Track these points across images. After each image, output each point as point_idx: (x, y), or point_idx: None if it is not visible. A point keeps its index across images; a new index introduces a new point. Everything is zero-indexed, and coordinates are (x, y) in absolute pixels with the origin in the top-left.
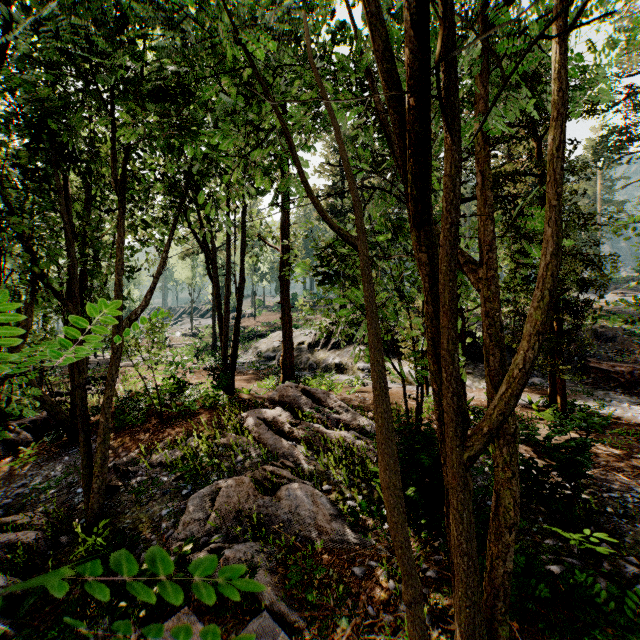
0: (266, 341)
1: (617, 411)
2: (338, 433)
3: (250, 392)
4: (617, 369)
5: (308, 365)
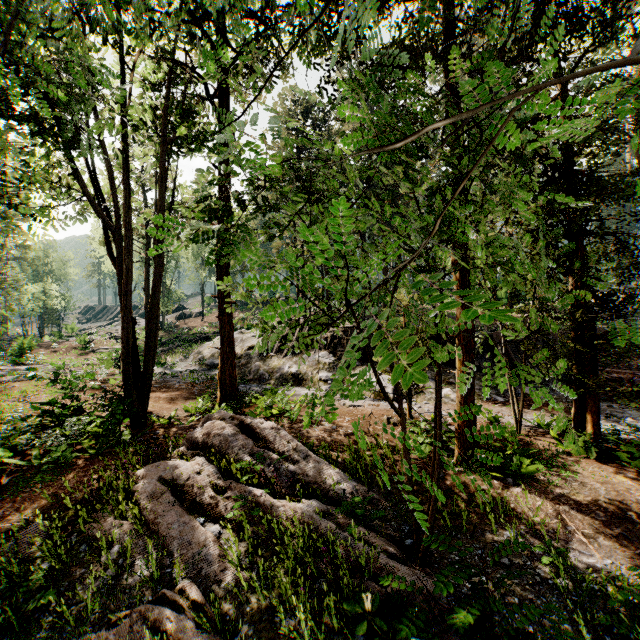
0: (211, 345)
1: None
2: (291, 506)
3: (172, 420)
4: (614, 376)
5: (258, 375)
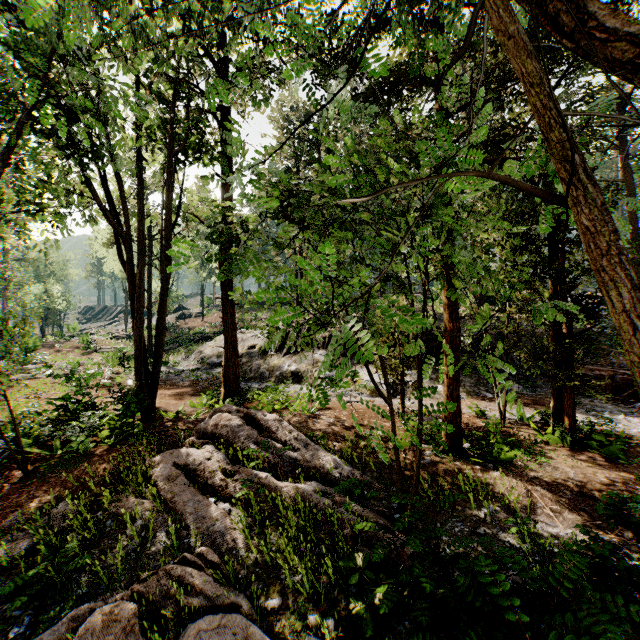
0: (212, 344)
1: (619, 426)
2: (294, 486)
3: (179, 415)
4: (597, 373)
5: (259, 373)
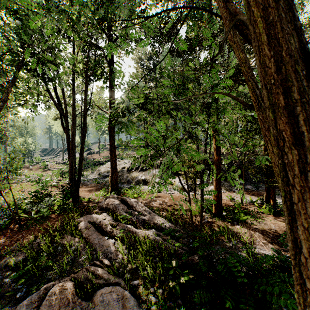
0: (104, 166)
1: None
2: (144, 232)
3: (89, 199)
4: None
5: (127, 180)
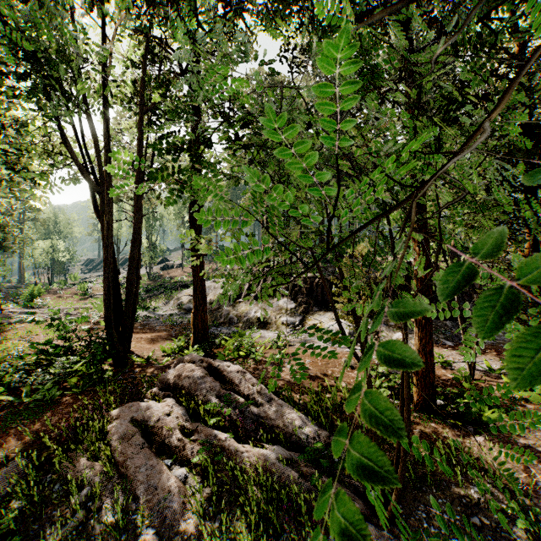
0: (189, 292)
1: None
2: (255, 452)
3: (150, 360)
4: None
5: (228, 319)
